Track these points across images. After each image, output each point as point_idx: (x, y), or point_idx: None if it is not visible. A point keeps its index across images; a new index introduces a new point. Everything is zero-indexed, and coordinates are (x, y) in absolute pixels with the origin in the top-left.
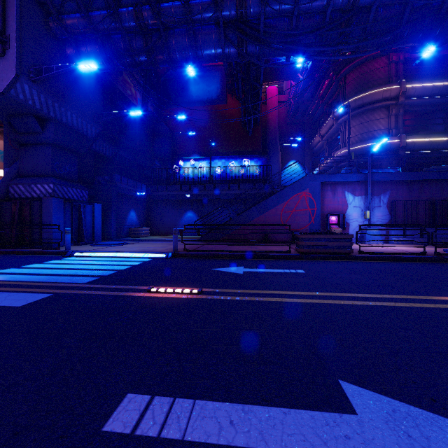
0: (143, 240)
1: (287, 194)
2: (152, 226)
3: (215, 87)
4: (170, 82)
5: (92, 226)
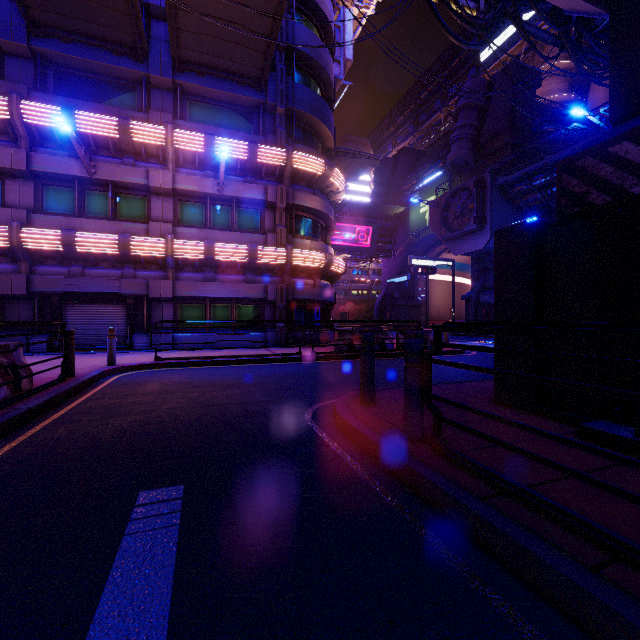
0: None
1: None
2: None
3: None
4: None
5: None
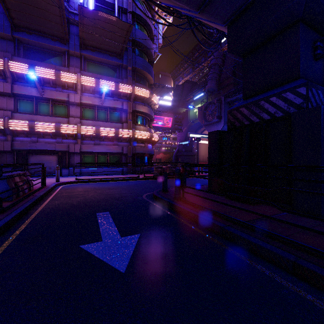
0: None
1: None
2: None
3: None
4: None
5: None
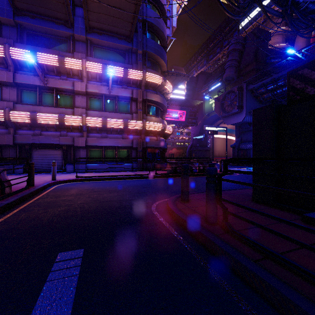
0: None
1: None
2: None
3: None
4: None
5: None
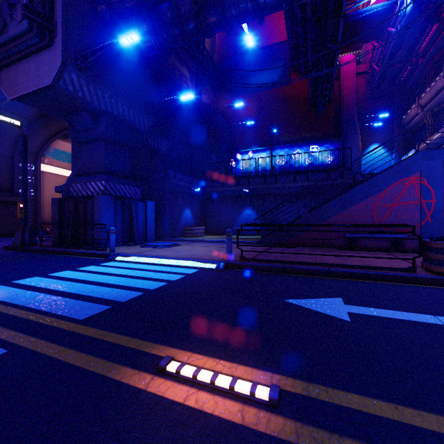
0: (196, 241)
1: (384, 181)
2: (208, 225)
3: (277, 68)
4: (227, 72)
5: (145, 225)
